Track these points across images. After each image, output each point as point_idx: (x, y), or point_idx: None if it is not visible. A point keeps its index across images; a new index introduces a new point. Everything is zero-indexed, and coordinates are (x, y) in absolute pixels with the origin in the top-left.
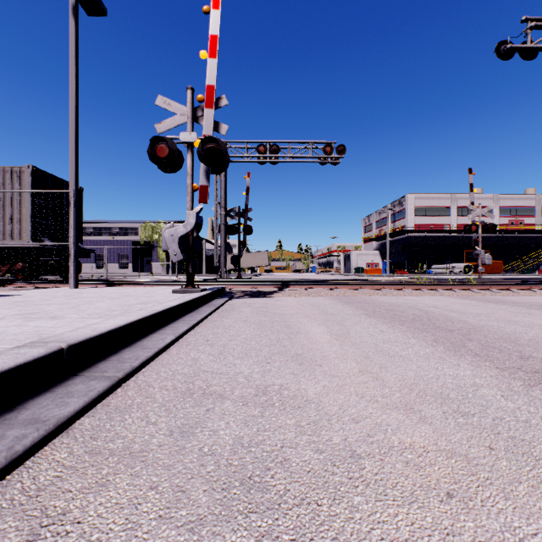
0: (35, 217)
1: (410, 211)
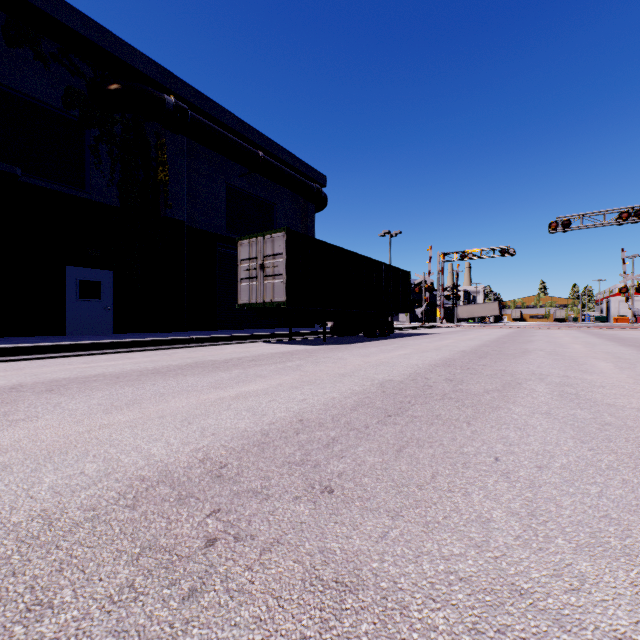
0: None
1: None
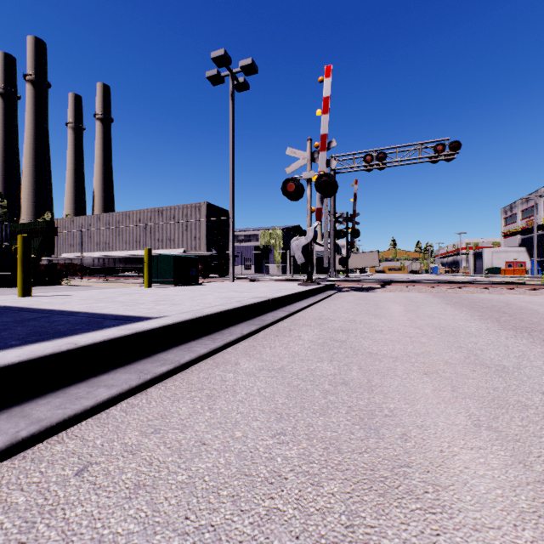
0: (208, 235)
1: None
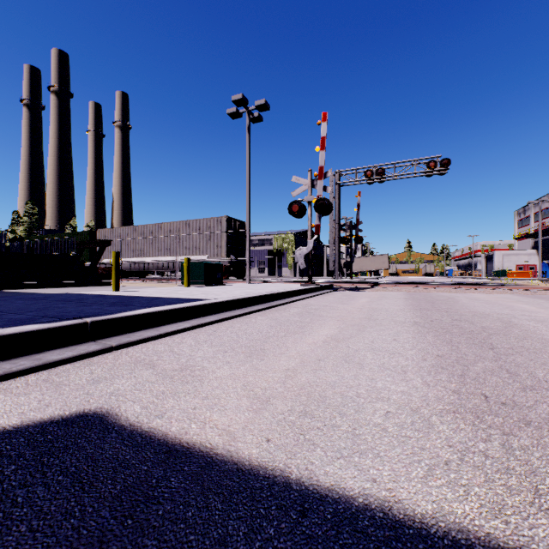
0: (228, 244)
1: None
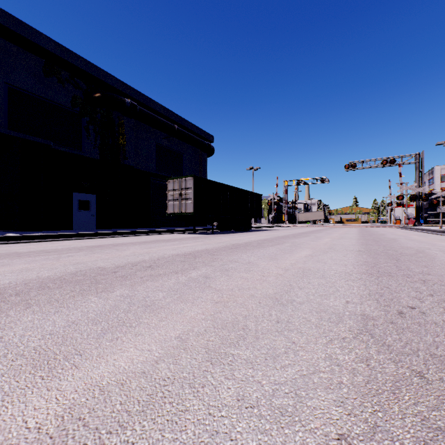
0: None
1: (436, 178)
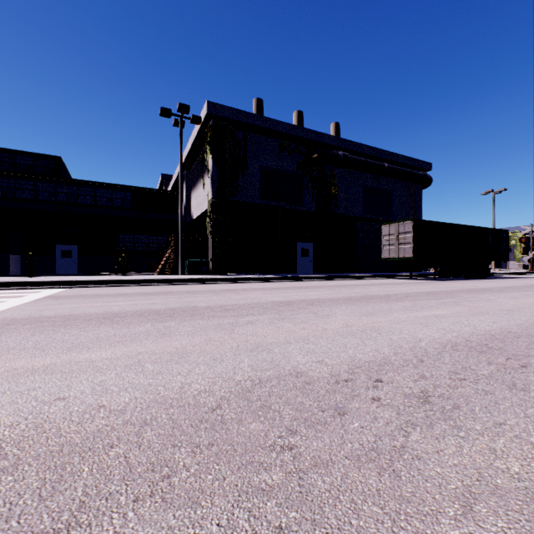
0: None
1: None
